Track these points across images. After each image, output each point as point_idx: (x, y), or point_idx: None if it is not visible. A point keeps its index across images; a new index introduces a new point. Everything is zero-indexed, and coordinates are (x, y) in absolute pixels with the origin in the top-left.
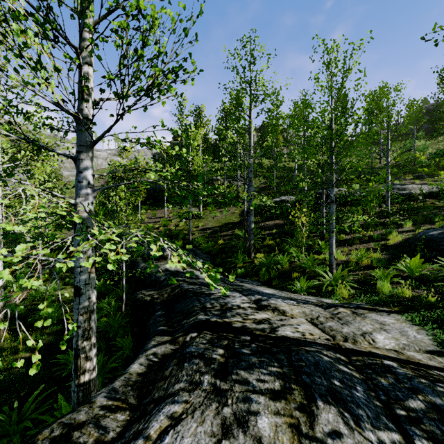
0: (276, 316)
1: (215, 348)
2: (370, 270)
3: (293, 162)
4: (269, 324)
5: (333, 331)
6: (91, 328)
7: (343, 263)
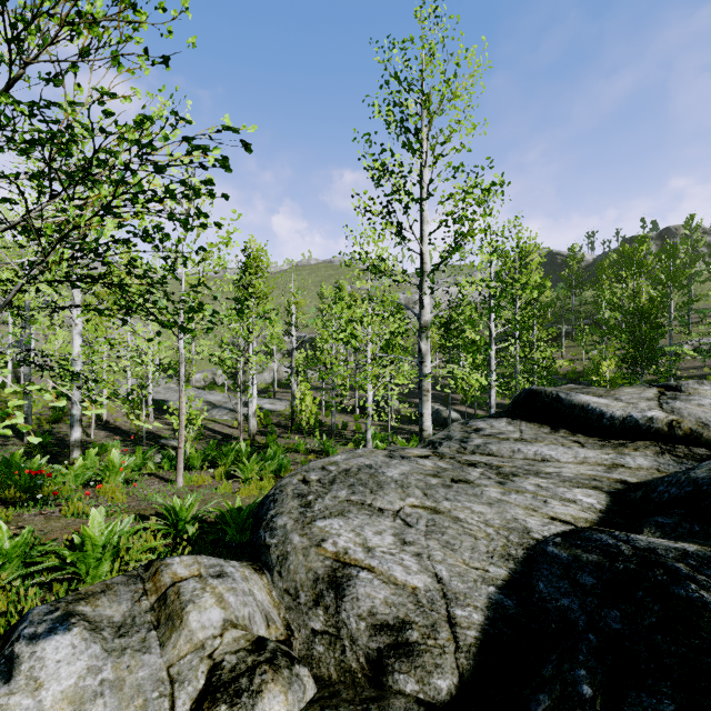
0: None
1: None
2: None
3: None
4: None
5: None
6: None
7: None
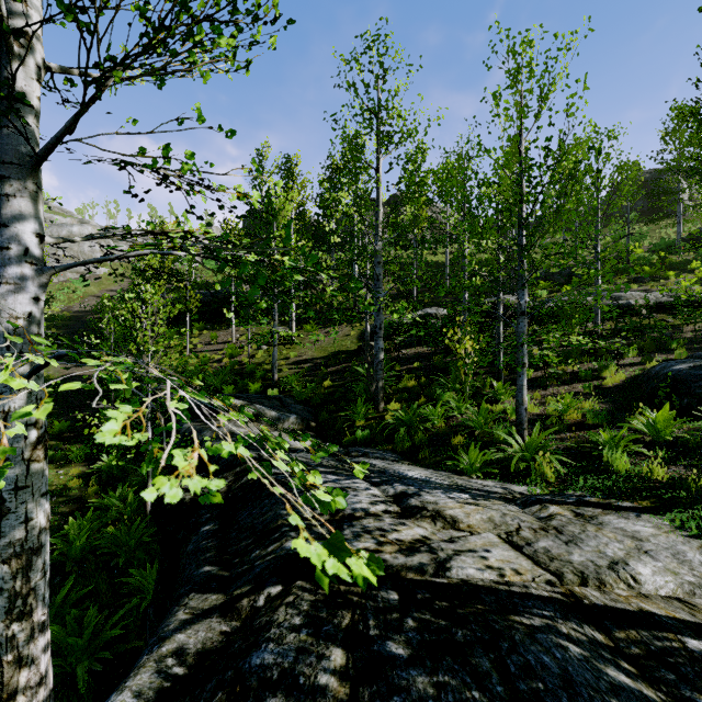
0: (440, 531)
1: (323, 646)
2: (589, 432)
3: (442, 256)
4: (431, 552)
5: (554, 560)
6: (32, 589)
7: (536, 418)
